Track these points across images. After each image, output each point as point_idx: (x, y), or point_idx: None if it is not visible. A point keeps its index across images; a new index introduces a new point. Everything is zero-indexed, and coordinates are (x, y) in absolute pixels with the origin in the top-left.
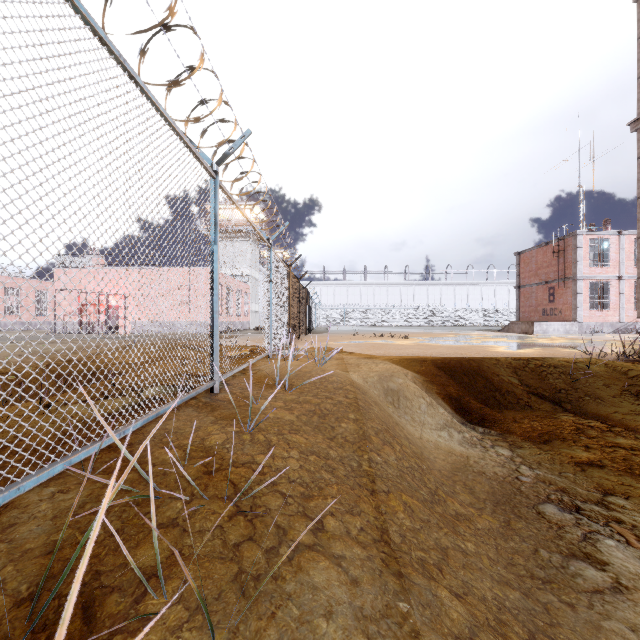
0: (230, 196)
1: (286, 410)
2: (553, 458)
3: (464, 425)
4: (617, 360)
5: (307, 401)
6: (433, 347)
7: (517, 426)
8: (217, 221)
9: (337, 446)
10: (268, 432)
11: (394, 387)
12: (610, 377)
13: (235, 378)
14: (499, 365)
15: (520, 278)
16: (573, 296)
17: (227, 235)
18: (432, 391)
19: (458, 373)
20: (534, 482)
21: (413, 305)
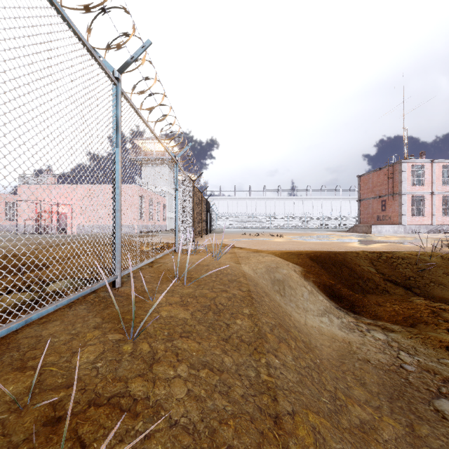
0: (135, 107)
1: (181, 306)
2: (425, 342)
3: (338, 309)
4: (448, 253)
5: (203, 295)
6: (303, 243)
7: (382, 309)
8: (118, 125)
9: (232, 349)
10: (155, 339)
11: (280, 277)
12: (447, 267)
13: (141, 271)
14: (359, 257)
15: (360, 194)
16: (399, 206)
17: (150, 162)
18: (309, 280)
19: (328, 264)
20: (419, 371)
21: (284, 213)
